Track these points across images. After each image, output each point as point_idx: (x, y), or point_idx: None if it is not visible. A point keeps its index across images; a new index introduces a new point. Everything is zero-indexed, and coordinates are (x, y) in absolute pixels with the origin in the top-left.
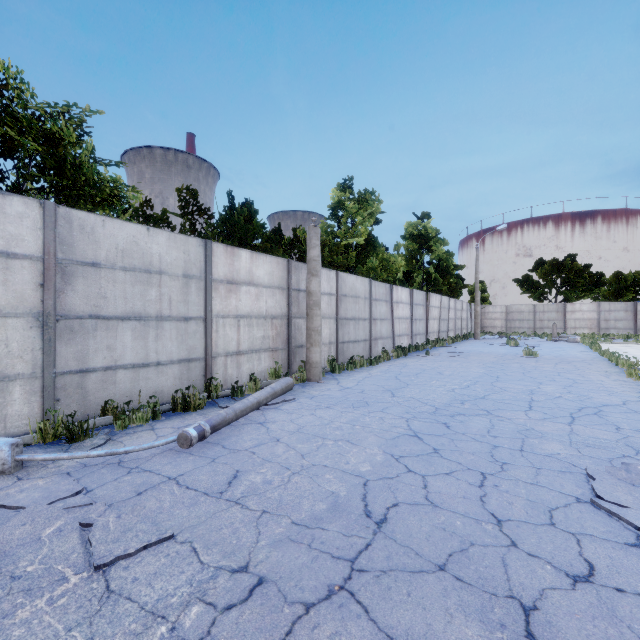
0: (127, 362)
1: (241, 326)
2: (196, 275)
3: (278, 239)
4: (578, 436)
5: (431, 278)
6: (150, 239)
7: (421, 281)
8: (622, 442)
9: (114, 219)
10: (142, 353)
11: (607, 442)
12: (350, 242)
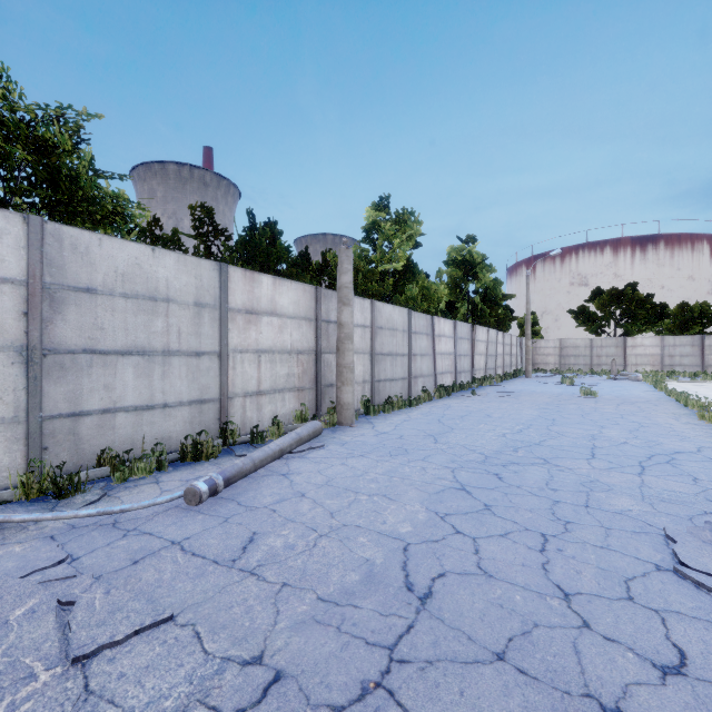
0: (128, 404)
1: (262, 362)
2: (210, 303)
3: (305, 264)
4: (651, 489)
5: (477, 309)
6: (156, 261)
7: (466, 312)
8: (702, 496)
9: (113, 238)
10: (146, 393)
11: (685, 496)
12: (386, 268)
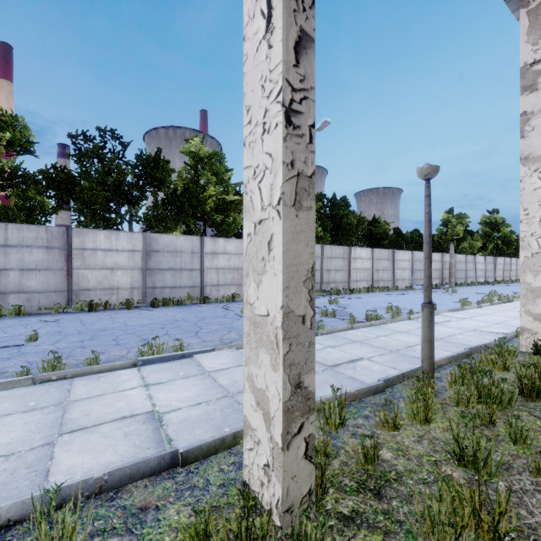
0: (418, 278)
1: (433, 272)
2: None
3: None
4: None
5: (499, 247)
6: (420, 254)
7: (492, 248)
8: None
9: (417, 251)
10: (420, 277)
11: None
12: (453, 237)
